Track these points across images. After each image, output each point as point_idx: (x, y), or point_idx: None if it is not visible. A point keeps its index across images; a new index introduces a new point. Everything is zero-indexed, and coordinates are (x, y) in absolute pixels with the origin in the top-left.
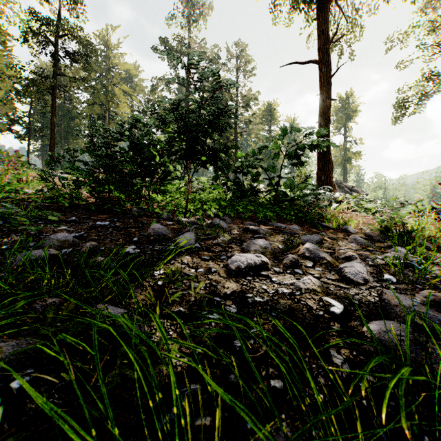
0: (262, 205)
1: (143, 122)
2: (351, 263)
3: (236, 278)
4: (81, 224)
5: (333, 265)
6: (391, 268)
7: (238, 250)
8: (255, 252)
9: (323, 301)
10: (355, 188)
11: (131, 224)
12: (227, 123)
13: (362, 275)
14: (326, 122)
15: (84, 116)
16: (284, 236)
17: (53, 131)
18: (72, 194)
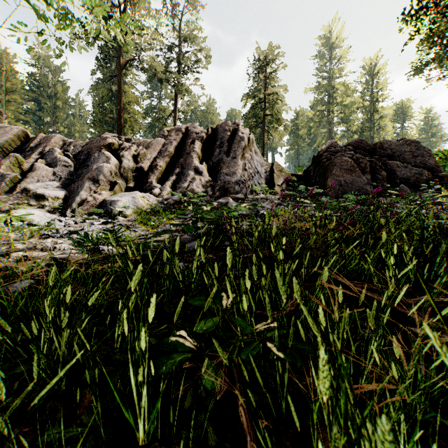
0: None
1: None
2: None
3: None
4: None
5: None
6: None
7: None
8: None
9: None
10: None
11: None
12: None
13: None
14: None
15: None
16: None
17: None
18: None
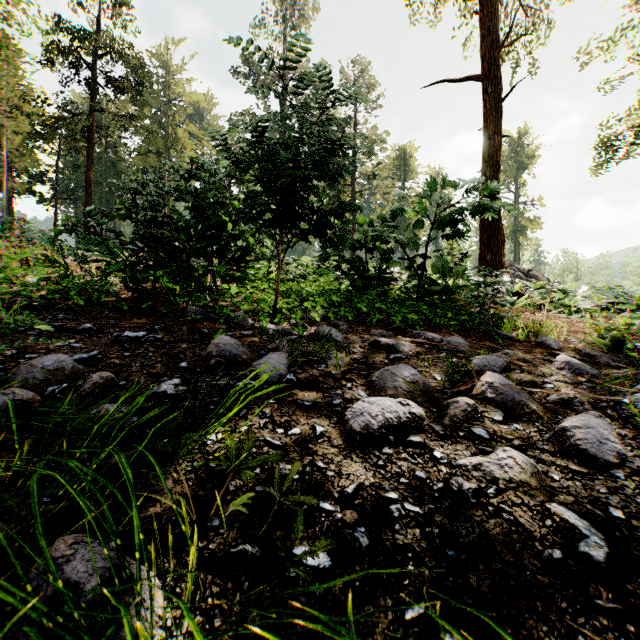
0: (399, 301)
1: (209, 171)
2: (583, 419)
3: (362, 450)
4: (99, 336)
5: (544, 418)
6: None
7: (363, 385)
8: (395, 391)
9: (552, 516)
10: (533, 272)
11: (182, 336)
12: (342, 167)
13: (613, 447)
14: (495, 172)
15: (134, 171)
16: (440, 356)
17: (89, 193)
18: (93, 285)
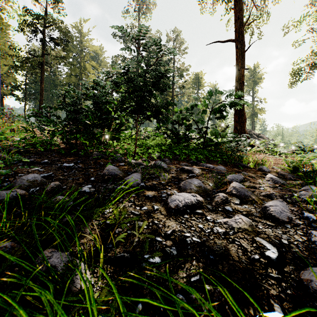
0: (194, 149)
1: (103, 86)
2: (274, 202)
3: (175, 216)
4: (52, 166)
5: (258, 202)
6: (307, 205)
7: (176, 188)
8: (190, 191)
9: (256, 242)
10: (261, 135)
11: (91, 165)
12: (166, 85)
13: (286, 214)
14: (241, 86)
15: (64, 84)
16: (212, 175)
17: (42, 95)
18: (47, 141)
